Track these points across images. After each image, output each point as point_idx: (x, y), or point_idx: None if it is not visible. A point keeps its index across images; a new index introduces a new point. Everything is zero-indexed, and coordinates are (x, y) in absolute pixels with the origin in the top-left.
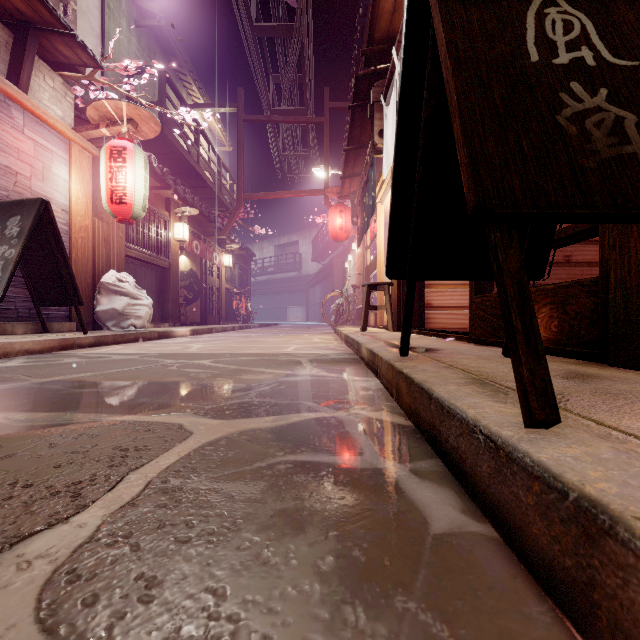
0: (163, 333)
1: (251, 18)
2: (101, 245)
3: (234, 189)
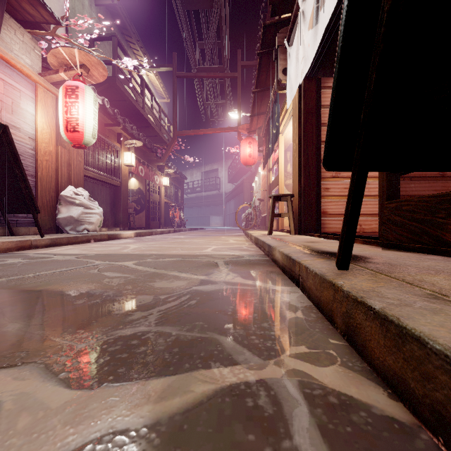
0: (112, 235)
1: None
2: (63, 167)
3: (171, 129)
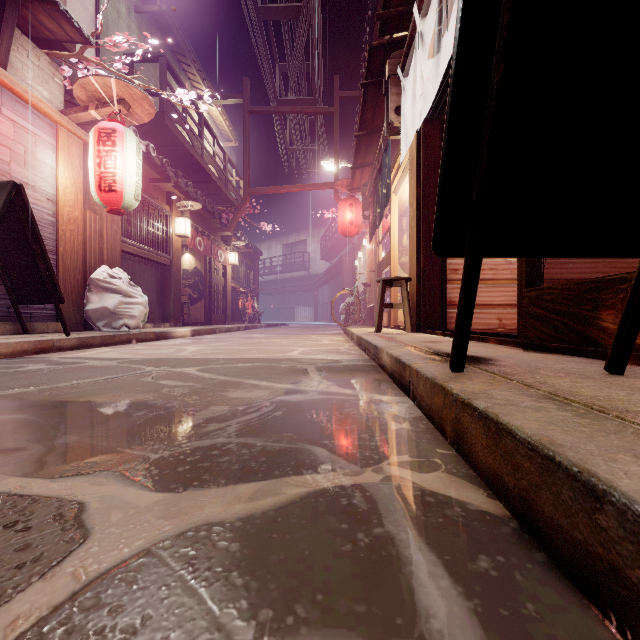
0: (160, 334)
1: None
2: (93, 239)
3: (240, 185)
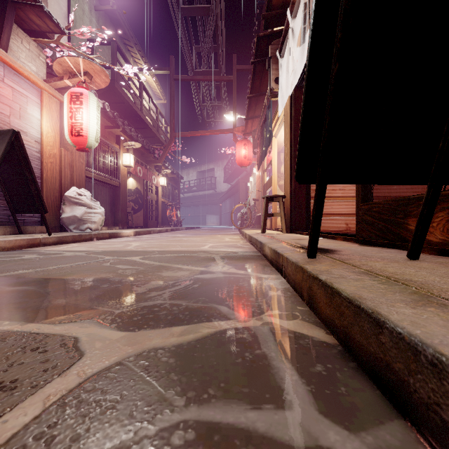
0: (113, 234)
1: (179, 2)
2: (66, 168)
3: (168, 130)
